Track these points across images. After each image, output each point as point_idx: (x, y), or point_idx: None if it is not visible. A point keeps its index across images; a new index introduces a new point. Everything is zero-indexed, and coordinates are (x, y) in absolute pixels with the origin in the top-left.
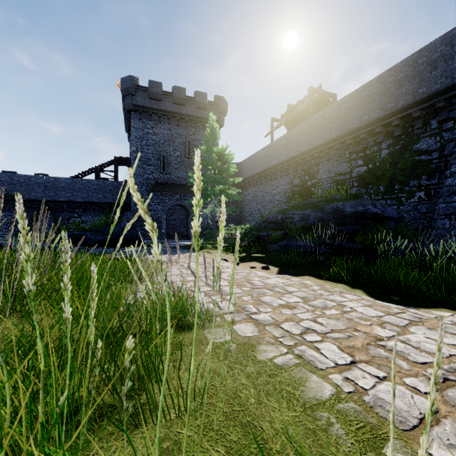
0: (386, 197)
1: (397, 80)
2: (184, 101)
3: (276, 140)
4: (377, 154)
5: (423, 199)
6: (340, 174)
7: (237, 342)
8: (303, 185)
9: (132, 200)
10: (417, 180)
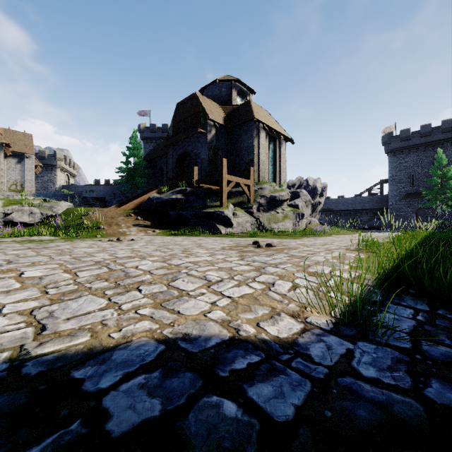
0: None
1: None
2: (430, 133)
3: None
4: None
5: None
6: None
7: None
8: None
9: (389, 206)
10: None
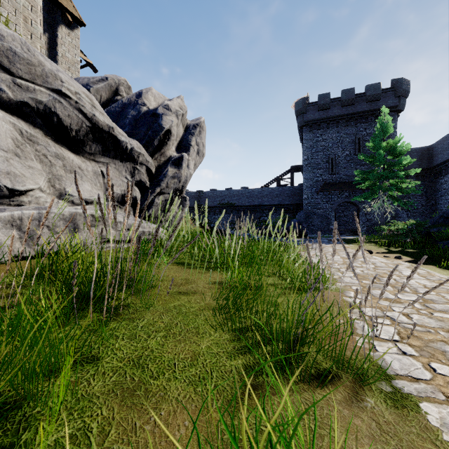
0: None
1: None
2: (353, 100)
3: None
4: None
5: None
6: None
7: None
8: None
9: (303, 201)
10: None
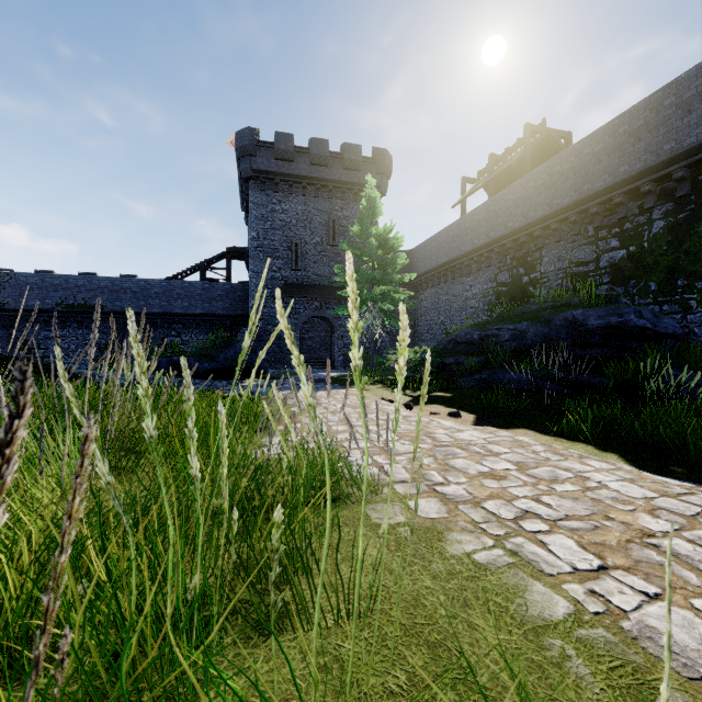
0: (661, 299)
1: (682, 103)
2: (327, 160)
3: (469, 213)
4: (644, 228)
5: None
6: (579, 263)
7: (415, 526)
8: (514, 283)
9: (251, 310)
10: None
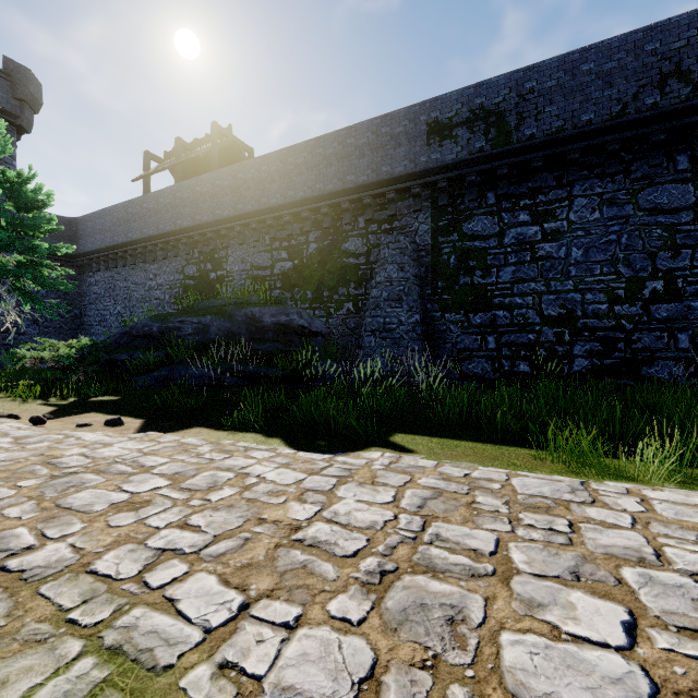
0: (315, 305)
1: (327, 156)
2: None
3: (154, 193)
4: (304, 247)
5: (352, 312)
6: (259, 267)
7: None
8: (203, 278)
9: None
10: (346, 288)
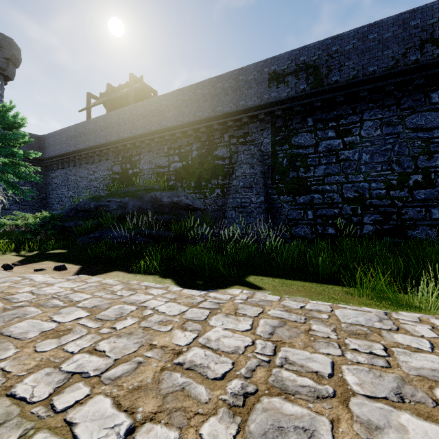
0: (196, 191)
1: (204, 95)
2: None
3: (93, 119)
4: (189, 153)
5: (220, 195)
6: (160, 166)
7: None
8: (124, 173)
9: None
10: (216, 180)
